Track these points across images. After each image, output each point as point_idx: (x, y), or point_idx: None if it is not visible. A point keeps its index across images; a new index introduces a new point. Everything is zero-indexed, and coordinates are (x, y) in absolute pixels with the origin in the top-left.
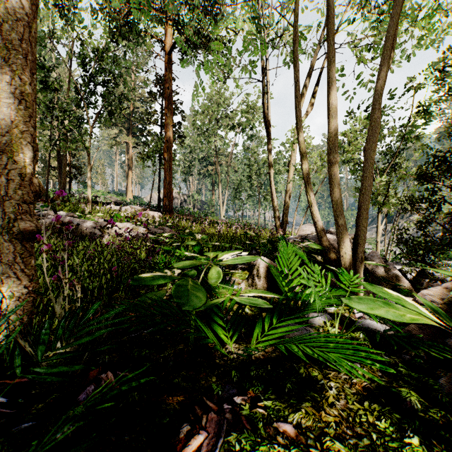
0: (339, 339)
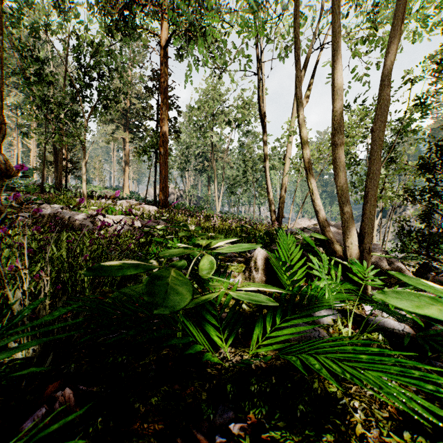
0: (373, 349)
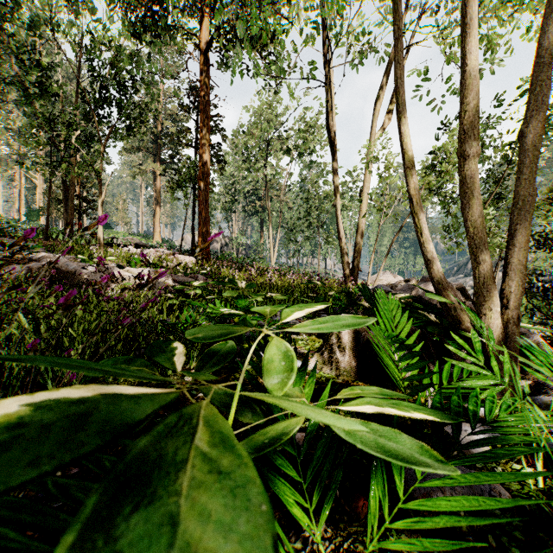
0: None
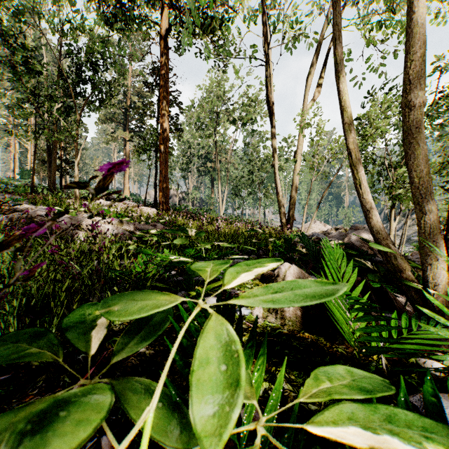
0: None
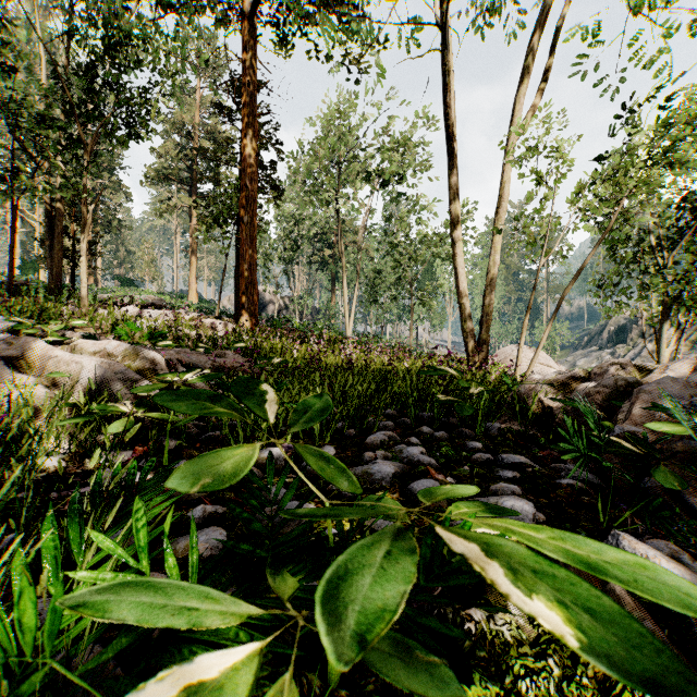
0: None
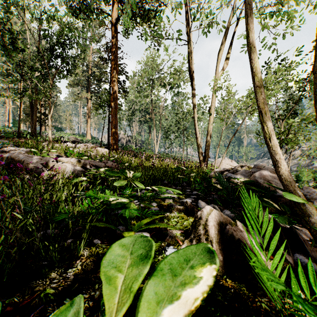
0: None
